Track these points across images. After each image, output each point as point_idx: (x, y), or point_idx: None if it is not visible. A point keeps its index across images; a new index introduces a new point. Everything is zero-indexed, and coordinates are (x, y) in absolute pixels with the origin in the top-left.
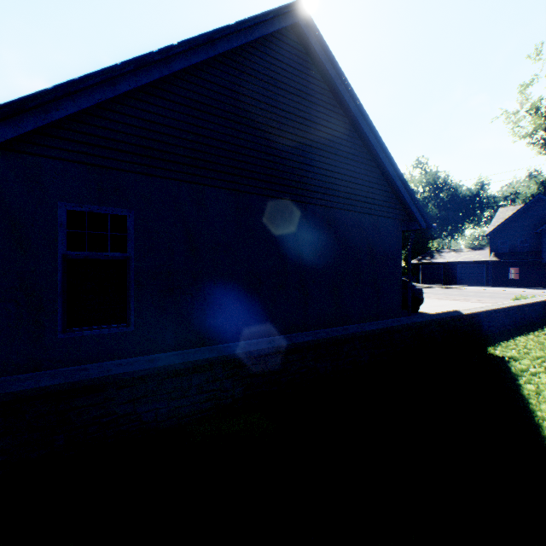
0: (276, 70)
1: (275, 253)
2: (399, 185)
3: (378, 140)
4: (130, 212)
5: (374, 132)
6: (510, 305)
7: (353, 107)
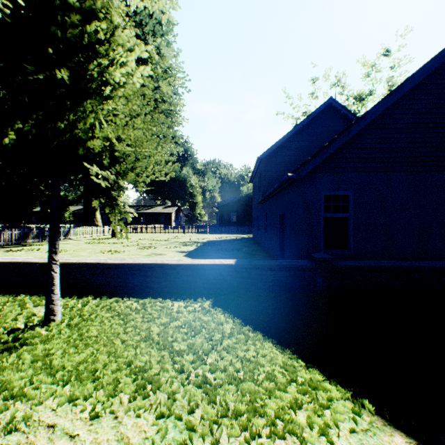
0: (444, 82)
1: (443, 210)
2: None
3: None
4: (351, 193)
5: None
6: None
7: None
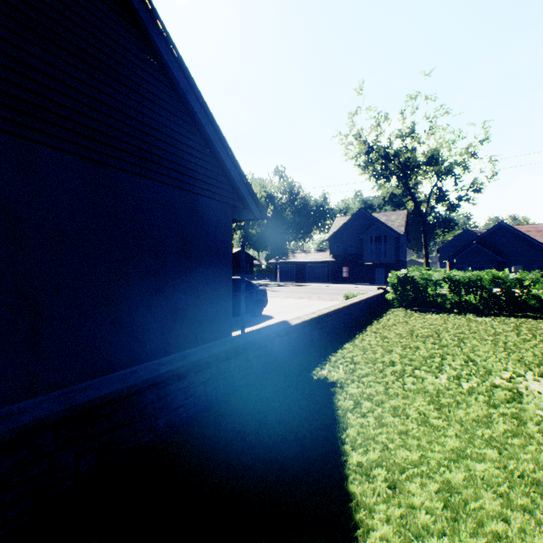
0: None
1: None
2: (224, 156)
3: (189, 80)
4: None
5: (181, 65)
6: (340, 307)
7: (142, 8)
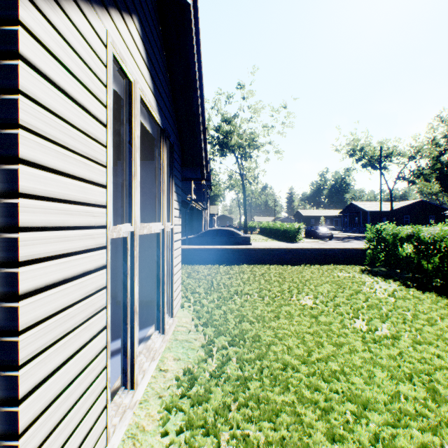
0: None
1: None
2: None
3: None
4: None
5: None
6: (219, 247)
7: None
